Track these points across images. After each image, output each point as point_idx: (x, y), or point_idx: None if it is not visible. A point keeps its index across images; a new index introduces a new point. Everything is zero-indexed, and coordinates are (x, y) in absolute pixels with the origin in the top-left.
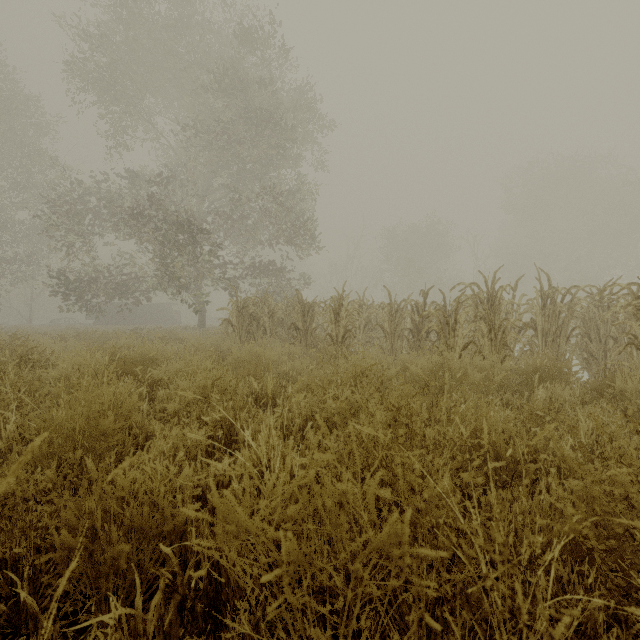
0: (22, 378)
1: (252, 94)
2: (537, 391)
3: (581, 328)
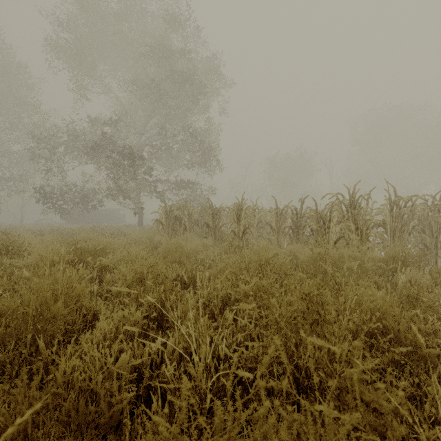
0: (3, 264)
1: (176, 61)
2: (396, 275)
3: (420, 226)
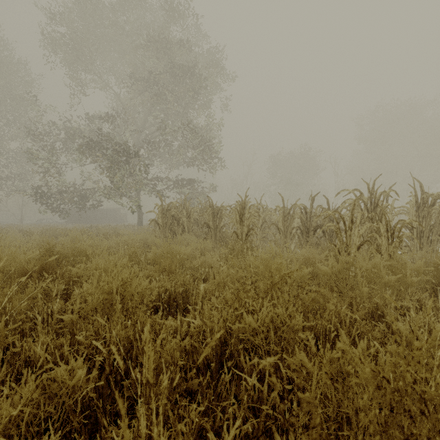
0: None
1: (175, 53)
2: None
3: None
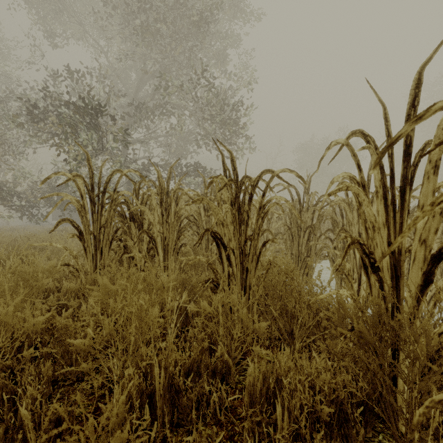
0: None
1: None
2: None
3: None
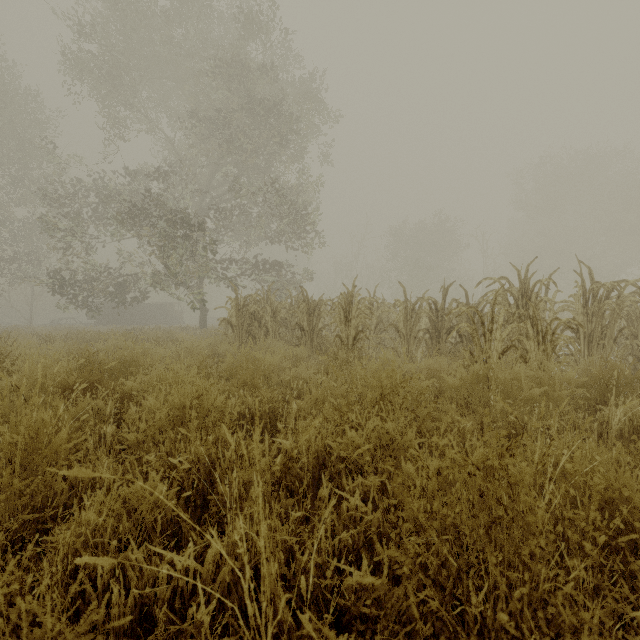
0: None
1: (254, 82)
2: (605, 408)
3: (631, 329)
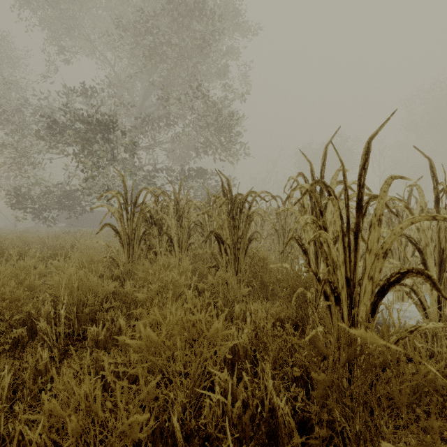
0: None
1: None
2: None
3: None
